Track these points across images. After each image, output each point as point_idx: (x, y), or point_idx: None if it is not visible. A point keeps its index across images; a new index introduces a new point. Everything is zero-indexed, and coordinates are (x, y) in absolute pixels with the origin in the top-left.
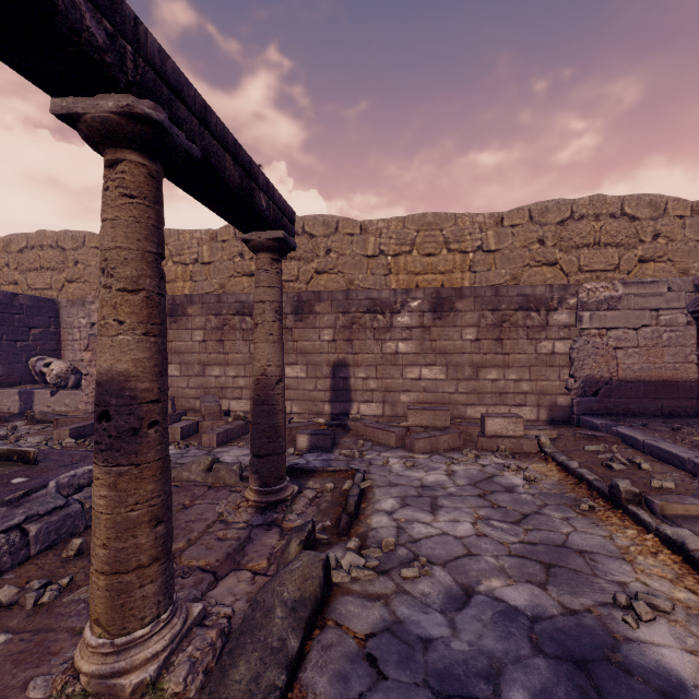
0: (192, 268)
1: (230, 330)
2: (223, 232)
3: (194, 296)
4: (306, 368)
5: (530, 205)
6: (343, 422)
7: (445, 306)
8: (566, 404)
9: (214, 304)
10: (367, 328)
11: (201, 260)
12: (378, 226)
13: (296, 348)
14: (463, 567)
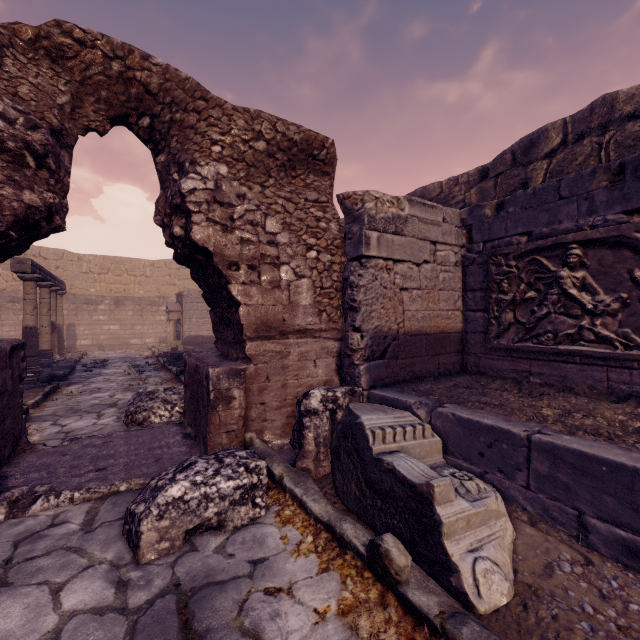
0: None
1: (6, 309)
2: None
3: None
4: None
5: (165, 260)
6: (74, 347)
7: (120, 303)
8: (165, 336)
9: None
10: (85, 310)
11: None
12: (89, 259)
13: None
14: (111, 356)
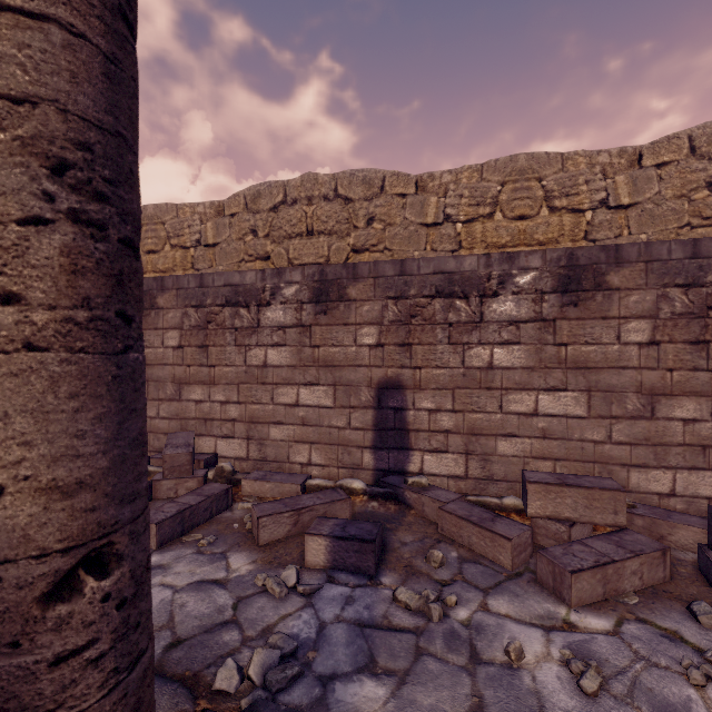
0: (194, 252)
1: (218, 329)
2: (231, 202)
3: (167, 279)
4: (333, 391)
5: (691, 129)
6: (396, 490)
7: (584, 280)
8: None
9: (194, 289)
10: (437, 323)
11: (204, 241)
12: (442, 181)
13: (317, 359)
14: None
